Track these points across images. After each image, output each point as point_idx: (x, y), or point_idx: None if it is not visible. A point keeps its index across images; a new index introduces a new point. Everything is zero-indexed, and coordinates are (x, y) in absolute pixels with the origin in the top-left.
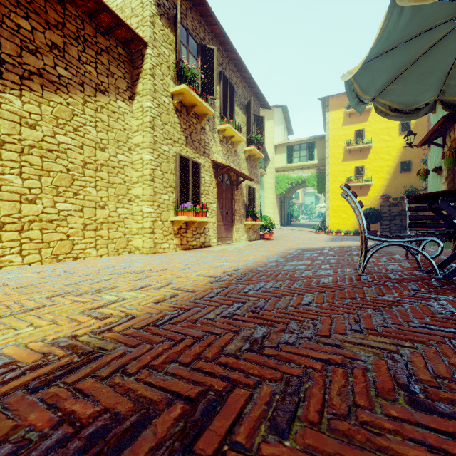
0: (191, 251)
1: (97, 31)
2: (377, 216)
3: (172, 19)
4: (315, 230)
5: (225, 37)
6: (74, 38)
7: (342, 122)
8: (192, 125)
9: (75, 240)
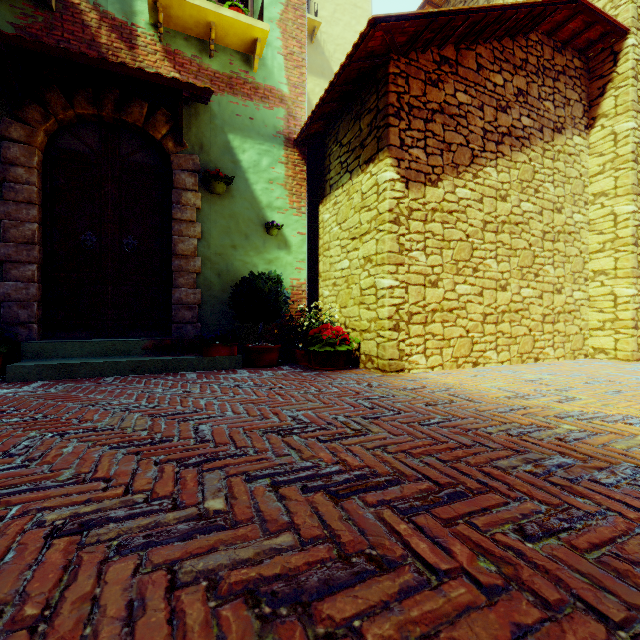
0: None
1: (553, 50)
2: None
3: None
4: None
5: None
6: (534, 73)
7: None
8: None
9: (535, 336)
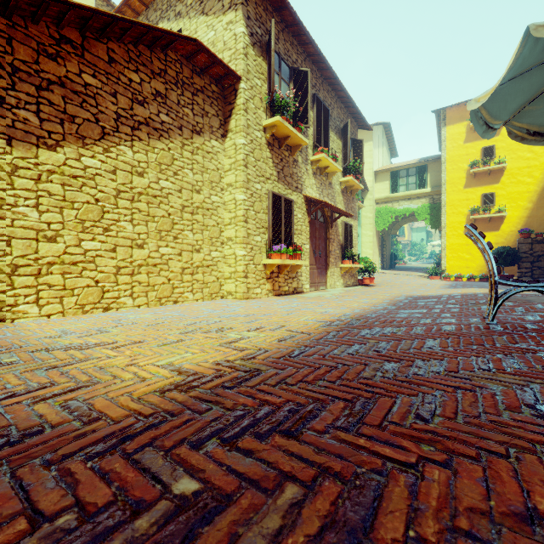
0: (284, 297)
1: (193, 72)
2: (513, 256)
3: (265, 46)
4: (427, 275)
5: (320, 55)
6: (174, 83)
7: (464, 139)
8: (284, 159)
9: (174, 284)
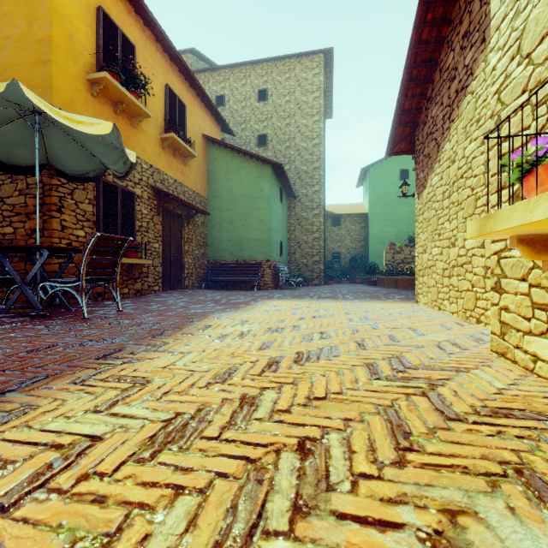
0: None
1: None
2: None
3: None
4: None
5: None
6: None
7: None
8: None
9: (478, 292)
